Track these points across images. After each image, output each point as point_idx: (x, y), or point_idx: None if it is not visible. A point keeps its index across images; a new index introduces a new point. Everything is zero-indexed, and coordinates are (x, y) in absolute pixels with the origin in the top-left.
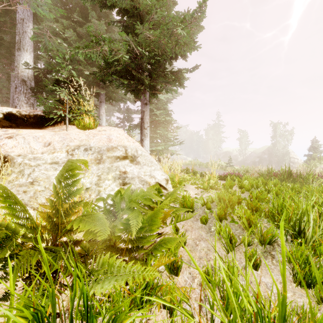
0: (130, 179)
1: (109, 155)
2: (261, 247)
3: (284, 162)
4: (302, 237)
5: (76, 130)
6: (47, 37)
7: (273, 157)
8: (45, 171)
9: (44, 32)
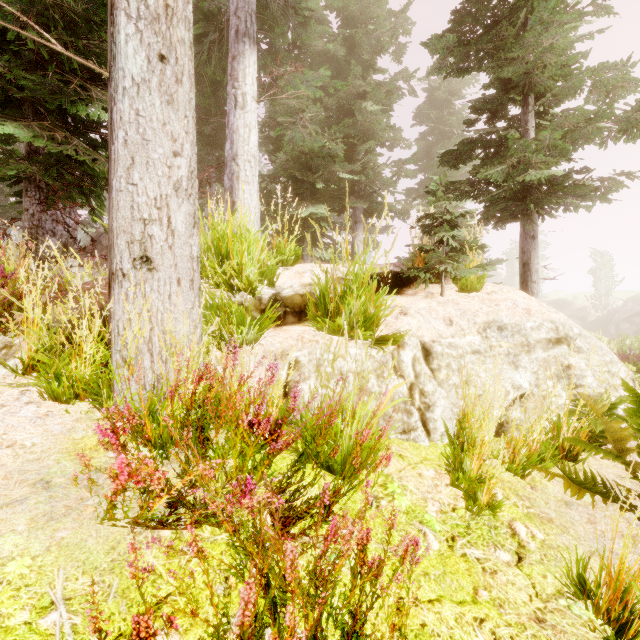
0: (580, 378)
1: (536, 337)
2: None
3: None
4: None
5: (454, 295)
6: (299, 126)
7: None
8: (472, 365)
9: (296, 120)
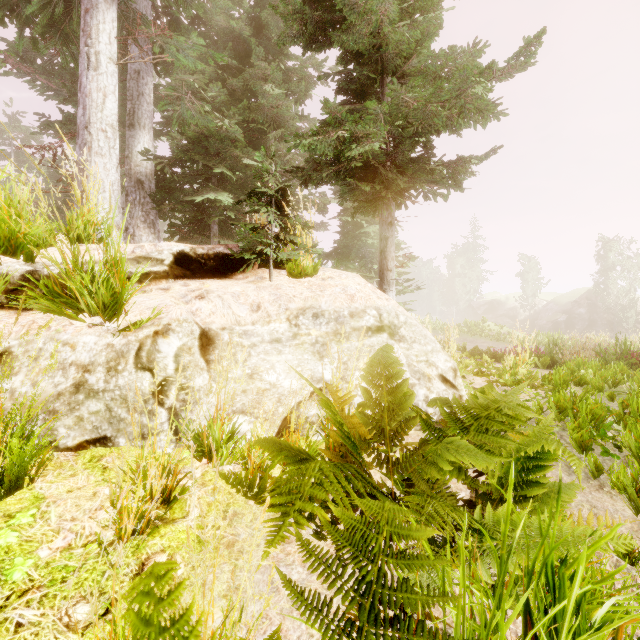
0: None
1: (355, 324)
2: None
3: (624, 323)
4: None
5: (286, 280)
6: (186, 102)
7: (600, 312)
8: (265, 355)
9: (181, 95)
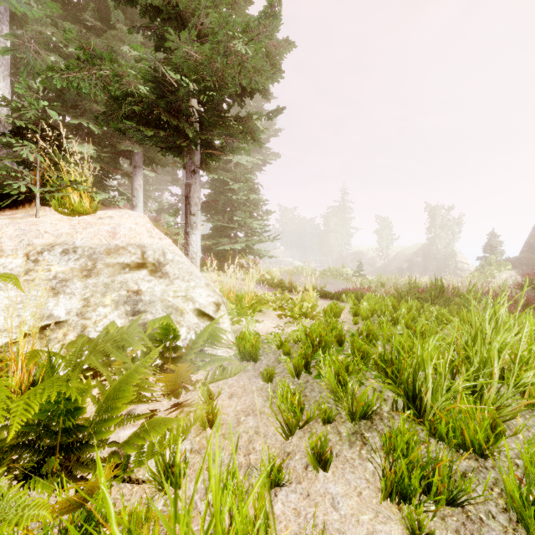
0: (147, 304)
1: (110, 261)
2: (351, 424)
3: (447, 269)
4: (418, 405)
5: (57, 217)
6: (30, 50)
7: (431, 260)
8: None
9: (24, 42)
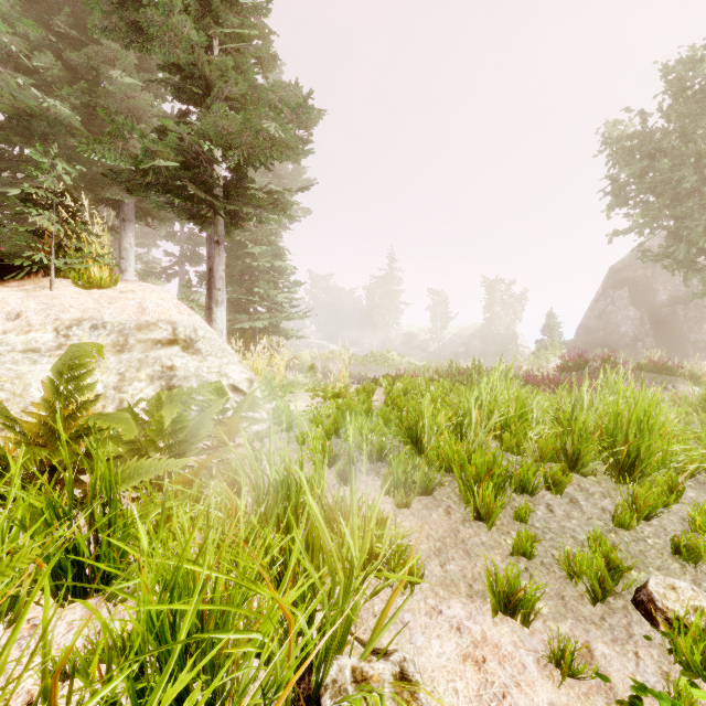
0: (181, 379)
1: (142, 337)
2: (370, 465)
3: (507, 354)
4: (420, 447)
5: (73, 290)
6: None
7: (490, 344)
8: (13, 365)
9: None
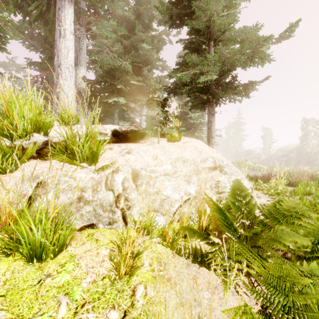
0: (223, 188)
1: (203, 166)
2: None
3: (315, 161)
4: None
5: (165, 143)
6: (104, 53)
7: (303, 156)
8: (162, 182)
9: (103, 49)
